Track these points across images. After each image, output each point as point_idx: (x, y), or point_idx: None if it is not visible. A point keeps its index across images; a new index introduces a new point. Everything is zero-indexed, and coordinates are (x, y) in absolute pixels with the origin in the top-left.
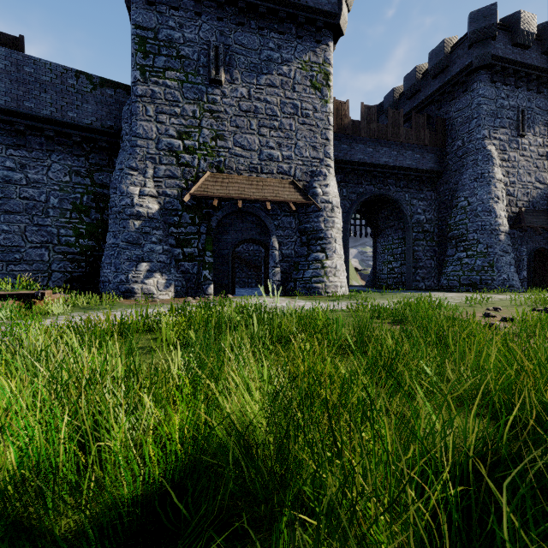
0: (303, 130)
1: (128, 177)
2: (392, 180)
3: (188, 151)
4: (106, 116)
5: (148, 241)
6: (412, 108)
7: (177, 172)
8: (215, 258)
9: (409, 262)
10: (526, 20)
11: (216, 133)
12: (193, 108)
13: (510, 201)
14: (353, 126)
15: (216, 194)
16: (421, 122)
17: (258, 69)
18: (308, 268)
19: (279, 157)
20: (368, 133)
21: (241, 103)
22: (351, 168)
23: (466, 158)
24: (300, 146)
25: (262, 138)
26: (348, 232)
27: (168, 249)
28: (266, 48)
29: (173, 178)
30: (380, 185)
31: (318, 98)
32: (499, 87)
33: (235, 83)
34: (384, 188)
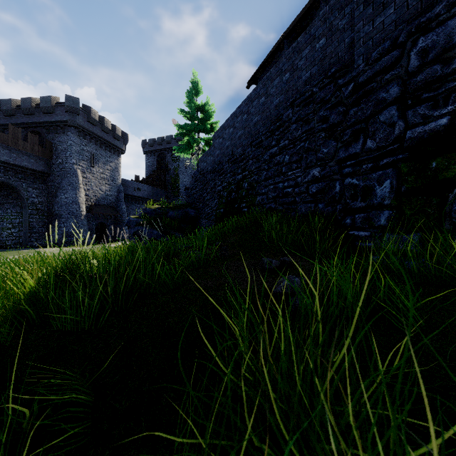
0: None
1: None
2: (12, 172)
3: None
4: None
5: None
6: (28, 122)
7: None
8: None
9: (26, 229)
10: (94, 113)
11: None
12: None
13: (88, 199)
14: None
15: None
16: (35, 140)
17: None
18: None
19: None
20: None
21: None
22: None
23: (64, 171)
24: None
25: None
26: None
27: None
28: None
29: None
30: (2, 174)
31: None
32: (82, 139)
33: None
34: (5, 177)
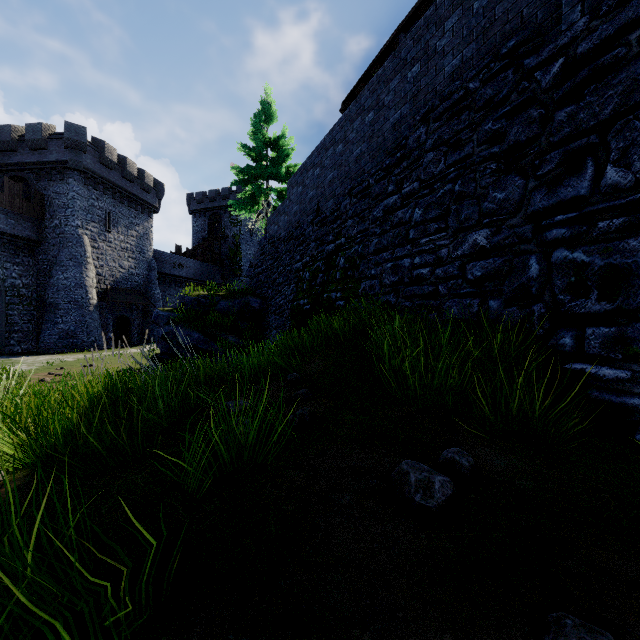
0: None
1: None
2: None
3: None
4: None
5: None
6: (7, 163)
7: None
8: None
9: (2, 327)
10: (110, 151)
11: None
12: None
13: (100, 280)
14: None
15: None
16: (17, 189)
17: None
18: None
19: None
20: None
21: None
22: None
23: (63, 238)
24: None
25: None
26: None
27: None
28: None
29: None
30: None
31: None
32: (91, 190)
33: None
34: None
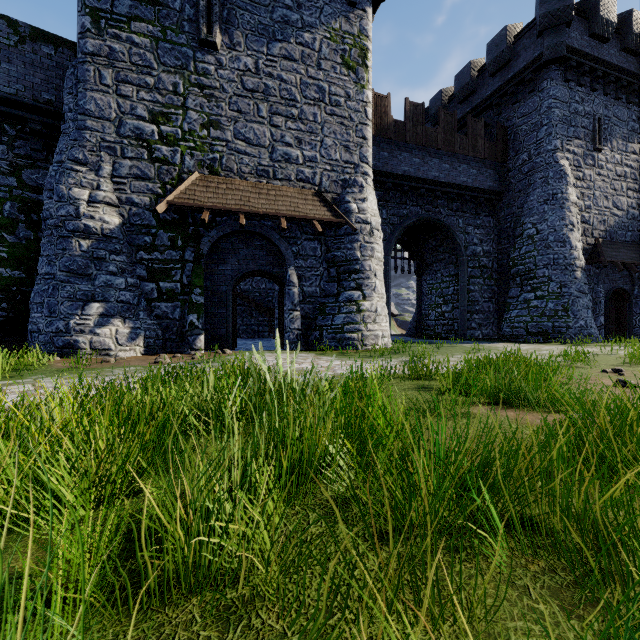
0: (332, 123)
1: (72, 174)
2: (443, 200)
3: (167, 141)
4: (41, 86)
5: (102, 270)
6: (465, 114)
7: (149, 171)
8: (207, 297)
9: (464, 305)
10: (605, 6)
11: (208, 117)
12: (174, 79)
13: (585, 230)
14: (395, 127)
15: (206, 204)
16: (479, 128)
17: (269, 33)
18: (339, 312)
19: (299, 159)
20: (414, 138)
21: (246, 78)
22: (393, 182)
23: (533, 175)
24: (327, 145)
25: (275, 130)
26: (388, 265)
27: (135, 283)
28: (281, 5)
29: (143, 179)
30: (428, 206)
31: (353, 81)
32: (573, 88)
33: (237, 49)
34: (434, 211)
